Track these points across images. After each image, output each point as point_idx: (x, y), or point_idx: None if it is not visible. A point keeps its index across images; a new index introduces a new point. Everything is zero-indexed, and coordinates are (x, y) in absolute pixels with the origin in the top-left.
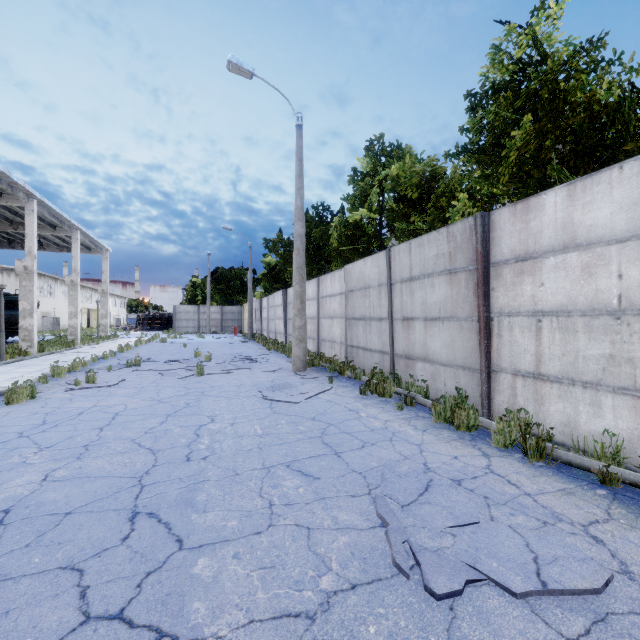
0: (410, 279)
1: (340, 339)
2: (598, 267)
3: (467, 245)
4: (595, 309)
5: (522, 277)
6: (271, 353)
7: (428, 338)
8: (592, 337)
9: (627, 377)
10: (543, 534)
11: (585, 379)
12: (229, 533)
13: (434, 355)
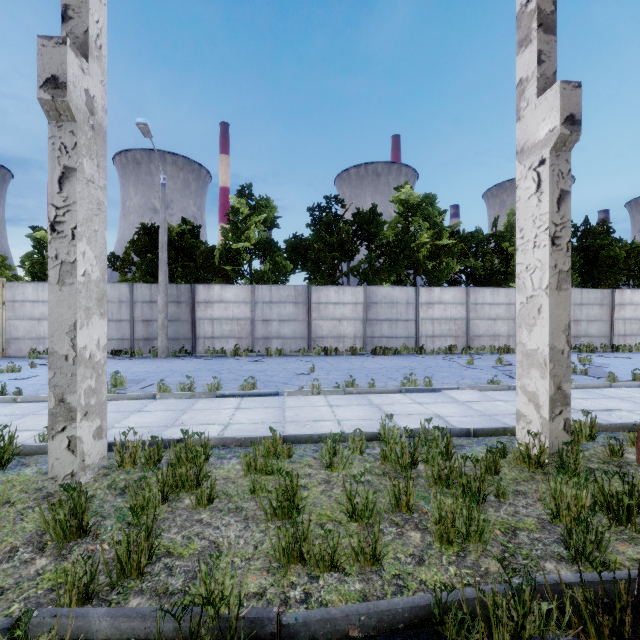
0: (581, 304)
1: (508, 333)
2: (636, 310)
3: (608, 297)
4: (636, 319)
5: (621, 310)
6: (415, 356)
7: (588, 328)
8: (635, 325)
9: None
10: None
11: (634, 334)
12: None
13: (591, 334)
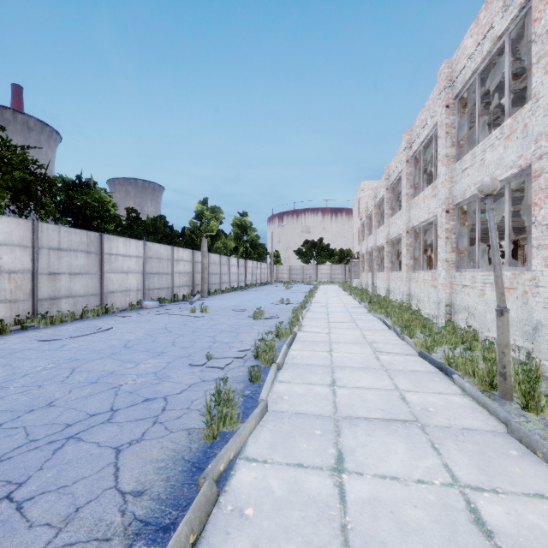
0: None
1: None
2: None
3: None
4: None
5: None
6: None
7: None
8: None
9: (4, 296)
10: (76, 327)
11: None
12: (118, 340)
13: None
